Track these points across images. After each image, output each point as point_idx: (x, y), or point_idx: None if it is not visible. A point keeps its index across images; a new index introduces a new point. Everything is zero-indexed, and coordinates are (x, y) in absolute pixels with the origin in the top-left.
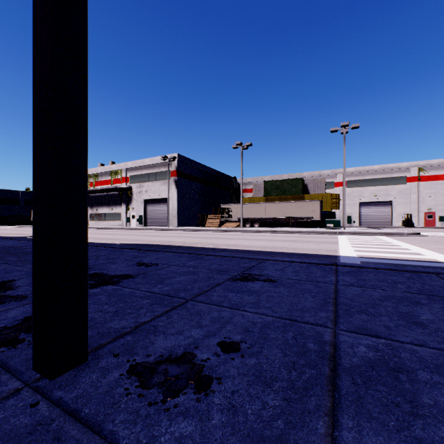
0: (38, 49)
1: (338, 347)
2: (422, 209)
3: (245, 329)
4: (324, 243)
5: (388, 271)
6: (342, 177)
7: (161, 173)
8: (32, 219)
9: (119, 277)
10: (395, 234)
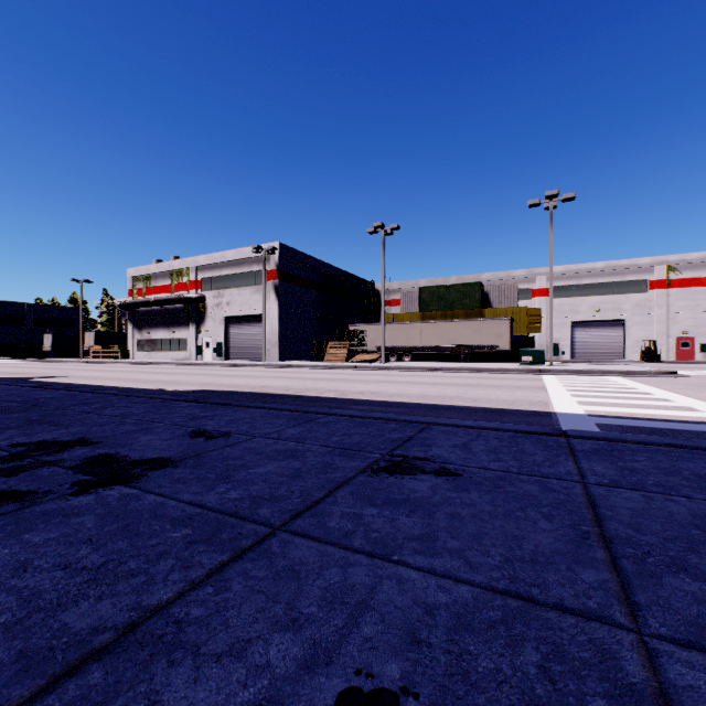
0: None
1: None
2: (674, 333)
3: (410, 633)
4: (522, 388)
5: (670, 449)
6: (544, 282)
7: (253, 273)
8: (44, 349)
9: (146, 466)
10: (635, 374)
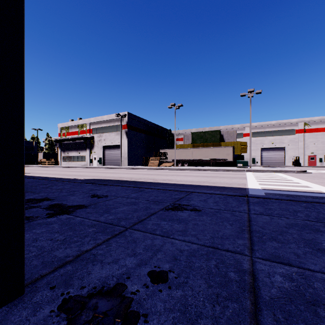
0: None
1: (257, 277)
2: (307, 153)
3: (174, 257)
4: (236, 178)
5: (288, 201)
6: (248, 130)
7: (116, 126)
8: None
9: (74, 207)
10: (288, 172)
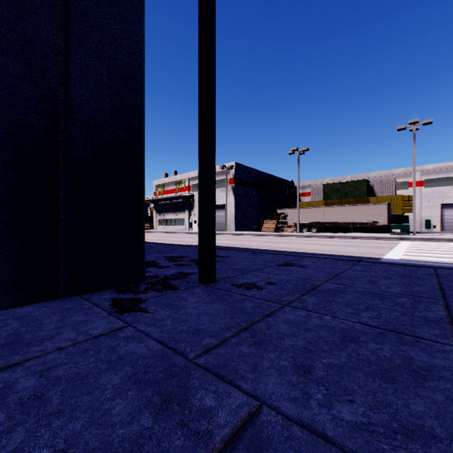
0: (201, 169)
1: (320, 286)
2: None
3: (279, 280)
4: (377, 248)
5: (397, 265)
6: (418, 176)
7: (220, 181)
8: None
9: None
10: None
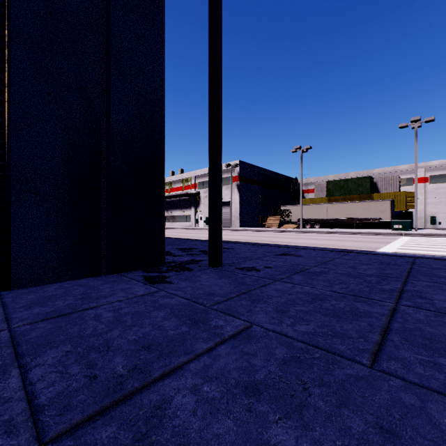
0: (210, 174)
1: (308, 269)
2: None
3: (275, 265)
4: (375, 242)
5: (383, 256)
6: (423, 172)
7: (225, 178)
8: None
9: None
10: None
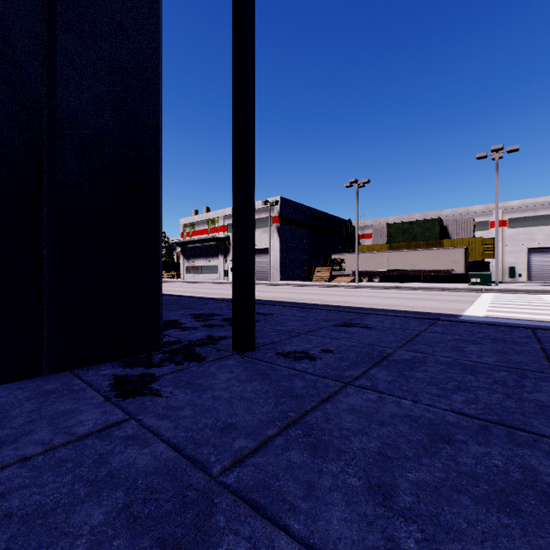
0: (236, 202)
1: (391, 355)
2: None
3: (338, 346)
4: (455, 301)
5: (485, 325)
6: (501, 215)
7: (262, 219)
8: None
9: None
10: None
